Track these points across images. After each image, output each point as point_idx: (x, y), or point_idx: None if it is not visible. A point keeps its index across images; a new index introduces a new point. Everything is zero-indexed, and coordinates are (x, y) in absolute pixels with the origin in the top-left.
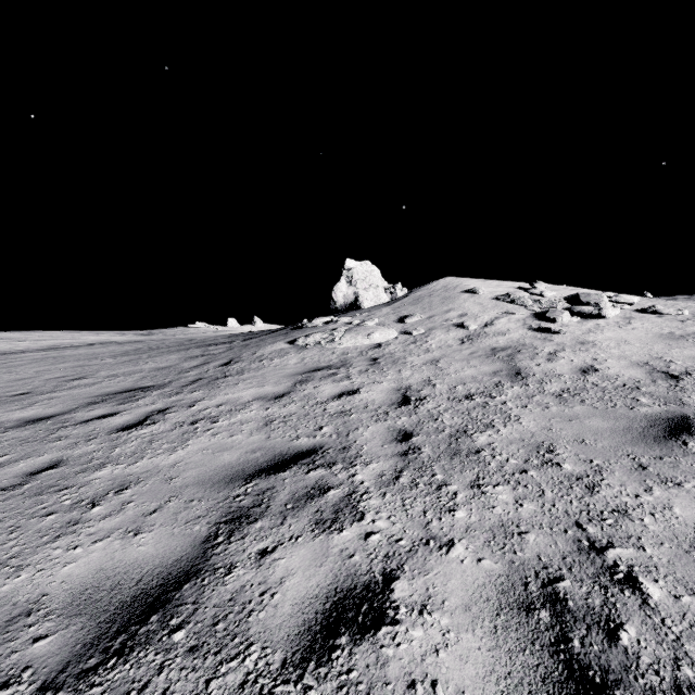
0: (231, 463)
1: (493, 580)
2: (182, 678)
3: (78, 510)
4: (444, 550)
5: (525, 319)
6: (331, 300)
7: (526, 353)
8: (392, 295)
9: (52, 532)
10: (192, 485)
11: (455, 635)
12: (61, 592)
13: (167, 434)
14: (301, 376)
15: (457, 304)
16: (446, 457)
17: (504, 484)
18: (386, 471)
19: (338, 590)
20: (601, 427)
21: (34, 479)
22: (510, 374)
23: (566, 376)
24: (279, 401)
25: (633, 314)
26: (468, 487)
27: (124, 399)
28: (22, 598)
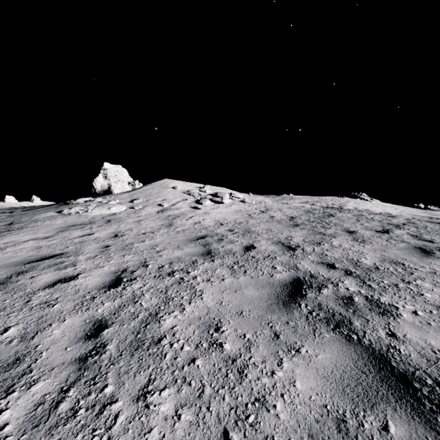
0: (17, 261)
1: (111, 270)
2: (3, 296)
3: None
4: (101, 268)
5: (191, 203)
6: (92, 187)
7: (181, 217)
8: (133, 187)
9: None
10: None
11: (93, 279)
12: None
13: None
14: (62, 228)
15: (164, 194)
16: (119, 250)
17: (133, 254)
18: (92, 256)
19: (60, 278)
20: (180, 239)
21: None
22: (168, 225)
23: (188, 225)
24: (47, 239)
25: (236, 202)
26: (120, 256)
27: None
28: None
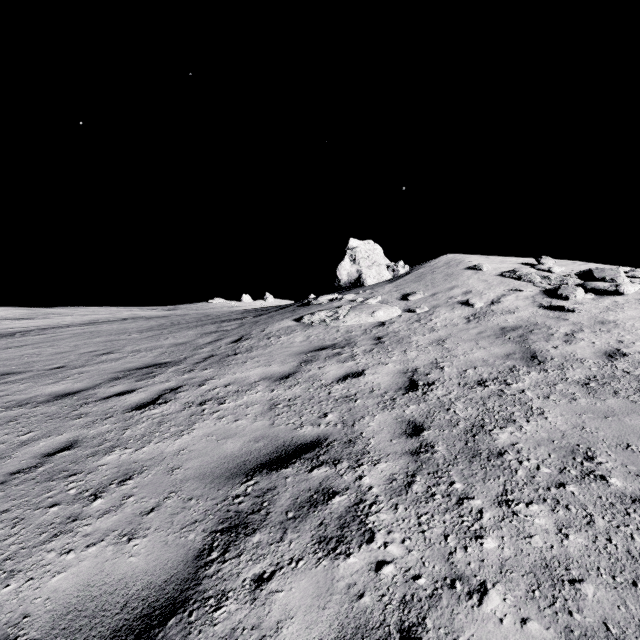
0: (234, 453)
1: None
2: None
3: (80, 503)
4: (475, 598)
5: (534, 297)
6: (336, 278)
7: (539, 333)
8: (394, 273)
9: (51, 529)
10: (193, 479)
11: None
12: (42, 613)
13: (176, 416)
14: (306, 355)
15: (461, 281)
16: (464, 460)
17: (539, 503)
18: (396, 475)
19: None
20: None
21: (48, 461)
22: (525, 357)
23: (589, 361)
24: (284, 382)
25: None
26: (495, 503)
27: (142, 375)
28: (3, 618)
